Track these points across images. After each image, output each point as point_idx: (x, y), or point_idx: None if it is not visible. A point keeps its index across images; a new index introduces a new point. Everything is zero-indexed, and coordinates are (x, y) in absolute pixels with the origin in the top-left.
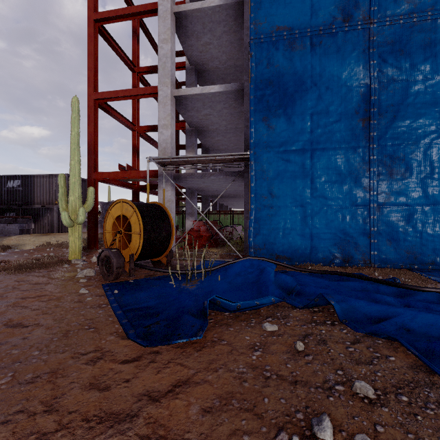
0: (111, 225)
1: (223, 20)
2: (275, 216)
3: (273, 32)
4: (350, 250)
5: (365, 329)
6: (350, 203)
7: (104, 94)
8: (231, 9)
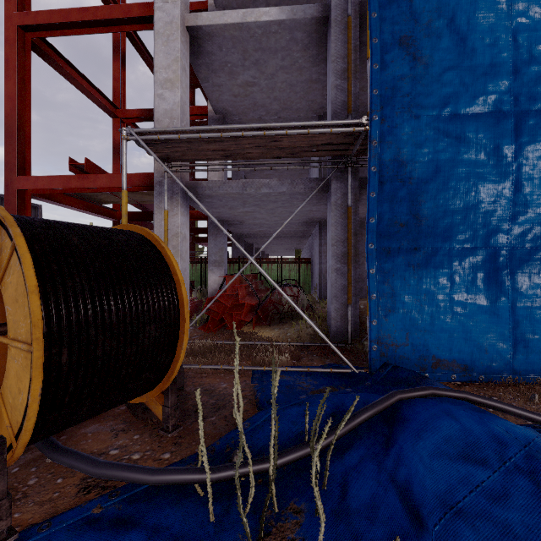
0: None
1: None
2: (429, 267)
3: None
4: None
5: None
6: None
7: (39, 16)
8: None
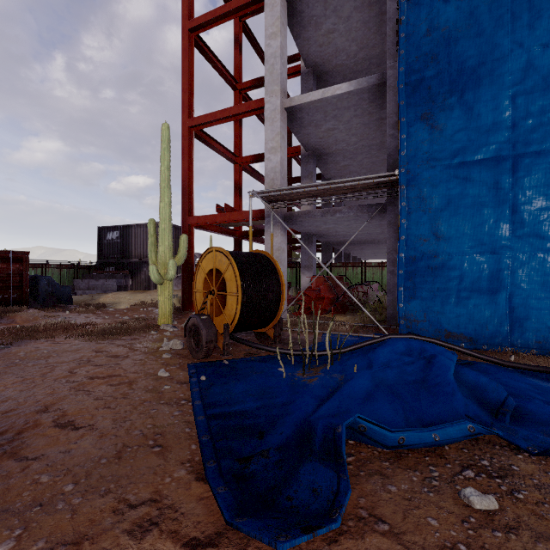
0: (202, 282)
1: None
2: (443, 269)
3: None
4: None
5: None
6: None
7: (199, 119)
8: None
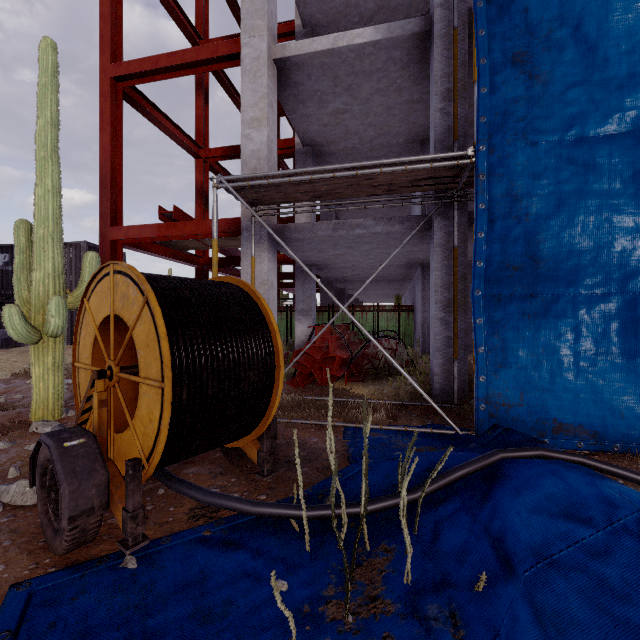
0: (90, 346)
1: None
2: (549, 317)
3: None
4: None
5: None
6: None
7: (131, 65)
8: None
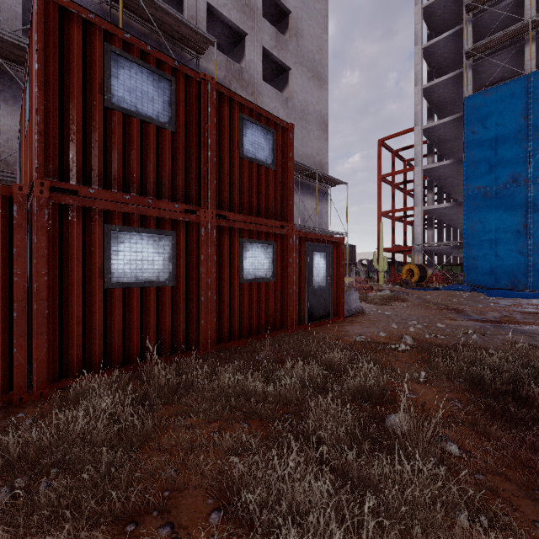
0: (405, 271)
1: (451, 165)
2: (476, 268)
3: (475, 189)
4: (516, 283)
5: (481, 293)
6: (517, 262)
7: (385, 212)
8: (456, 162)
